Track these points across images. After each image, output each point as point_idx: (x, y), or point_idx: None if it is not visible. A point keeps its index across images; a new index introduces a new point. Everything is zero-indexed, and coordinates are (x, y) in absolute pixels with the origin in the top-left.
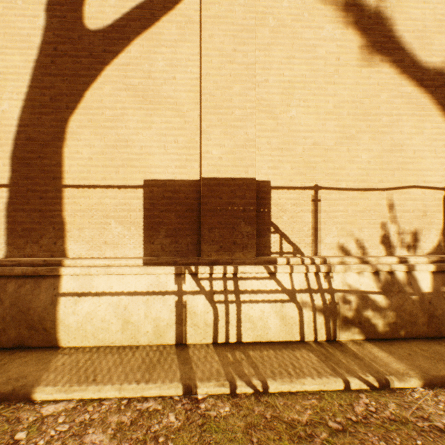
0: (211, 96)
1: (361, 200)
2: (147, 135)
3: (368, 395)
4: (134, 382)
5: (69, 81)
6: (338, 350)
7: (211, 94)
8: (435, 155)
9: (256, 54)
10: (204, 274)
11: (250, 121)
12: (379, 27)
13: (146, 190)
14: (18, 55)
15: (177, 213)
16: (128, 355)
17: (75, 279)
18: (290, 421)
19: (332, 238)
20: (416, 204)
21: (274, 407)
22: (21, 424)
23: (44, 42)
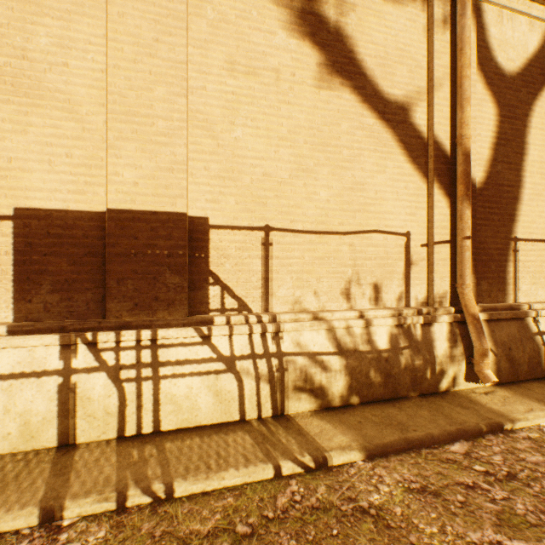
0: (122, 98)
1: (320, 245)
2: (19, 142)
3: (299, 480)
4: None
5: None
6: (283, 427)
7: (122, 94)
8: (397, 197)
9: (189, 51)
10: (108, 343)
11: (179, 137)
12: (340, 45)
13: (18, 223)
14: None
15: (71, 257)
16: None
17: None
18: (186, 535)
19: (286, 291)
20: (379, 250)
21: (172, 519)
22: None
23: None
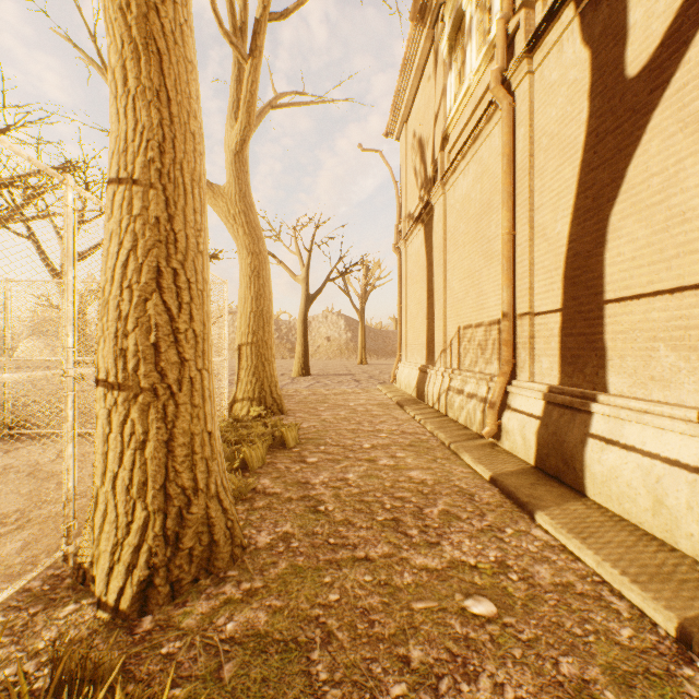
0: None
1: None
2: None
3: None
4: (617, 569)
5: (609, 166)
6: None
7: None
8: None
9: None
10: None
11: None
12: None
13: None
14: (567, 167)
15: None
16: (646, 547)
17: (604, 421)
18: None
19: None
20: None
21: None
22: (514, 526)
23: (586, 136)
